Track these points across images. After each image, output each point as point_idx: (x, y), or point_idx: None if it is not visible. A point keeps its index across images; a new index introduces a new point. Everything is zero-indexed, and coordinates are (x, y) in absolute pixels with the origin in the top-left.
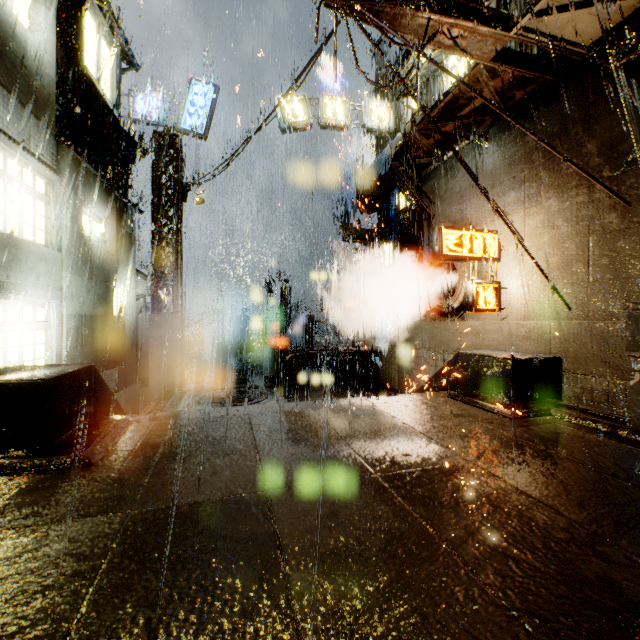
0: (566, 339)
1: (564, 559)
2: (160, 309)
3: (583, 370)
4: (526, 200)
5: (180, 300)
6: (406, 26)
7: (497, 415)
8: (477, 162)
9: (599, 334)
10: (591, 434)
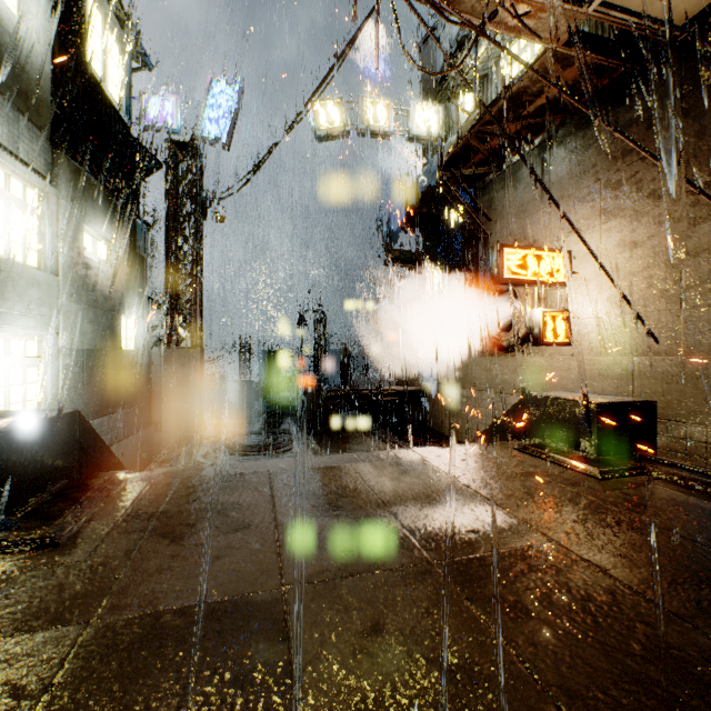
0: (653, 378)
1: None
2: (176, 343)
3: (674, 415)
4: (603, 213)
5: (199, 332)
6: (462, 2)
7: (580, 474)
8: (543, 170)
9: (695, 372)
10: (707, 501)
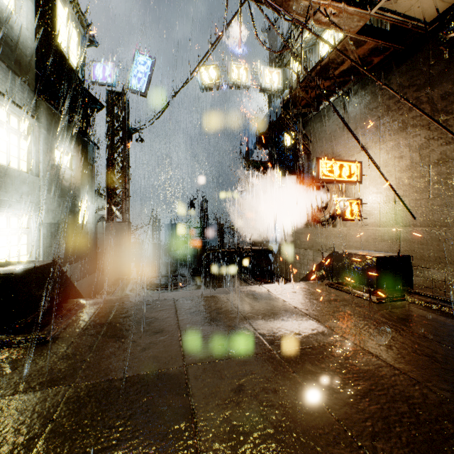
0: (412, 241)
1: (442, 436)
2: (113, 219)
3: (425, 264)
4: (381, 138)
5: (127, 212)
6: (293, 7)
7: (365, 300)
8: (344, 111)
9: (438, 237)
10: (441, 316)
